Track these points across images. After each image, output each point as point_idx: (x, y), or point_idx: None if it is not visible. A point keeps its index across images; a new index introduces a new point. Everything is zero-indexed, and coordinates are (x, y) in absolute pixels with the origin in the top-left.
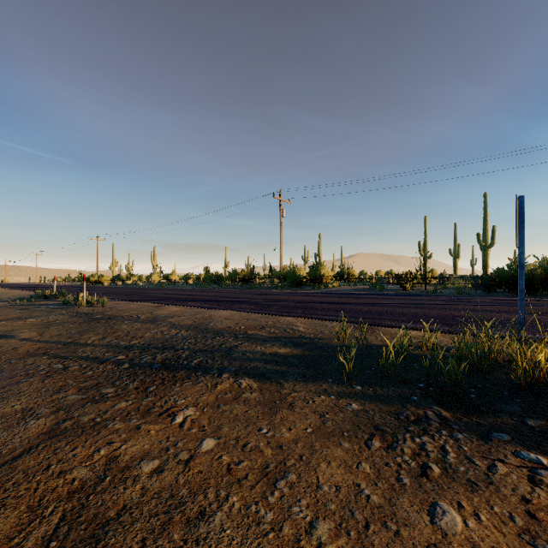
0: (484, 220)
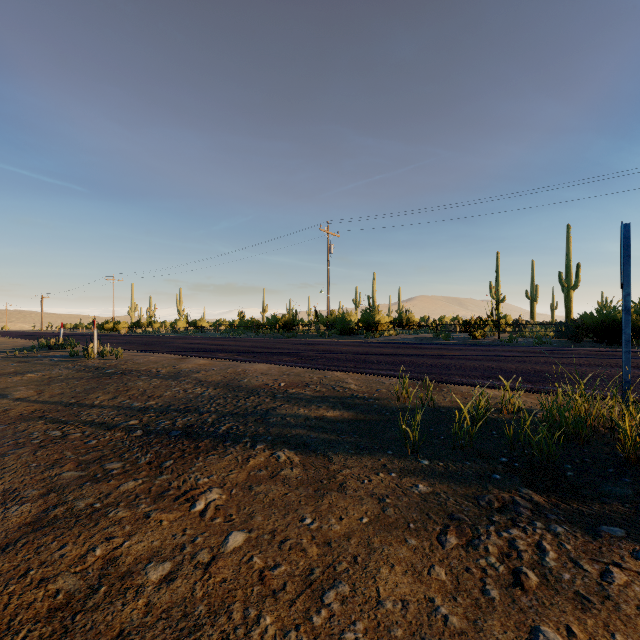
0: (566, 257)
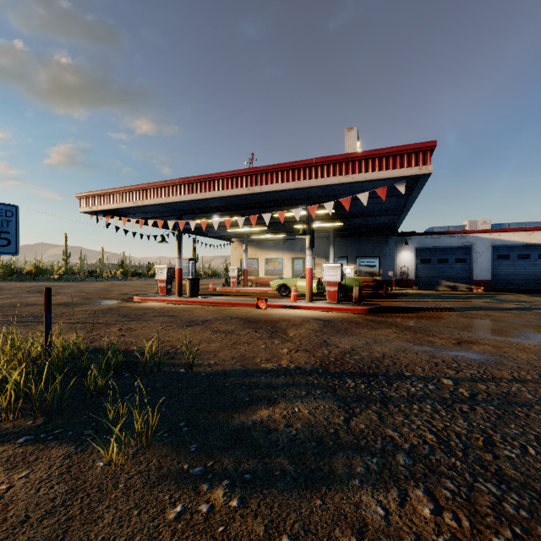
0: None
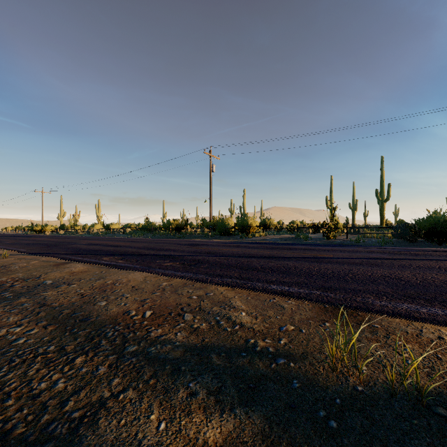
0: (381, 179)
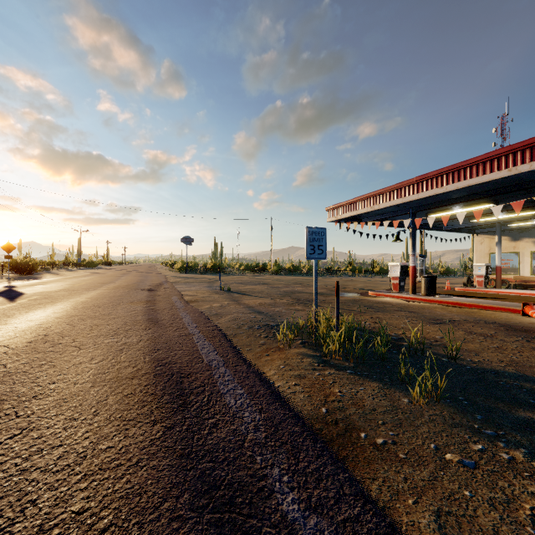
0: None
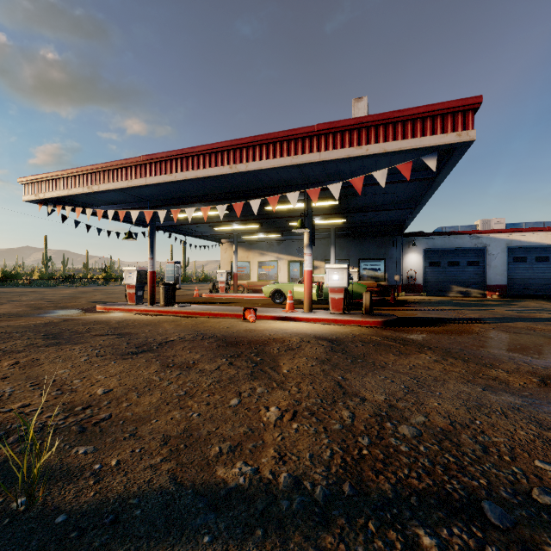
0: None
